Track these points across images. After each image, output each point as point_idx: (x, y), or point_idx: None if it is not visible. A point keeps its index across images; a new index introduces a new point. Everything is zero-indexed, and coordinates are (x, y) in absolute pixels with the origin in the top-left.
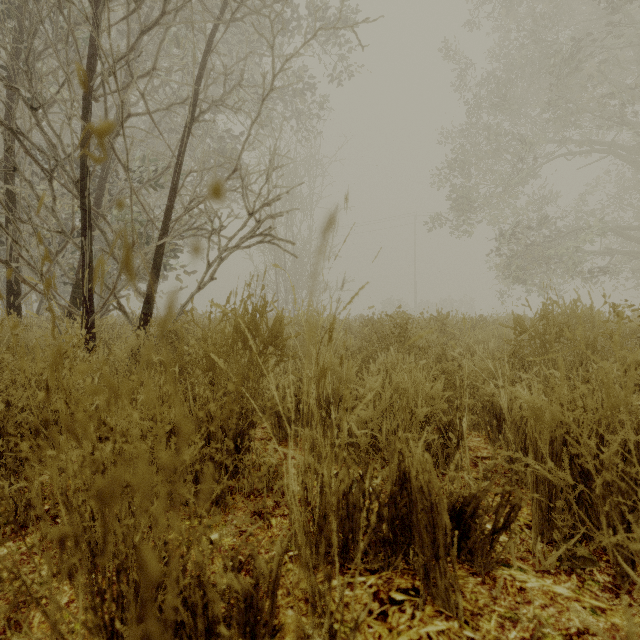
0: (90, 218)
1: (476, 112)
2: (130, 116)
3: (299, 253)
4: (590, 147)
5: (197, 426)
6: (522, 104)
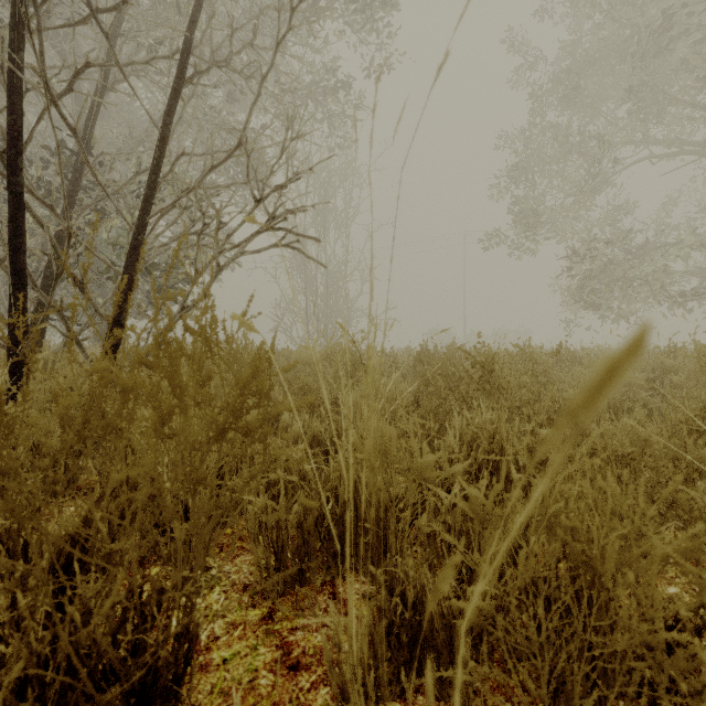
0: (23, 205)
1: (541, 108)
2: (90, 66)
3: (333, 276)
4: (678, 147)
5: None
6: (595, 99)
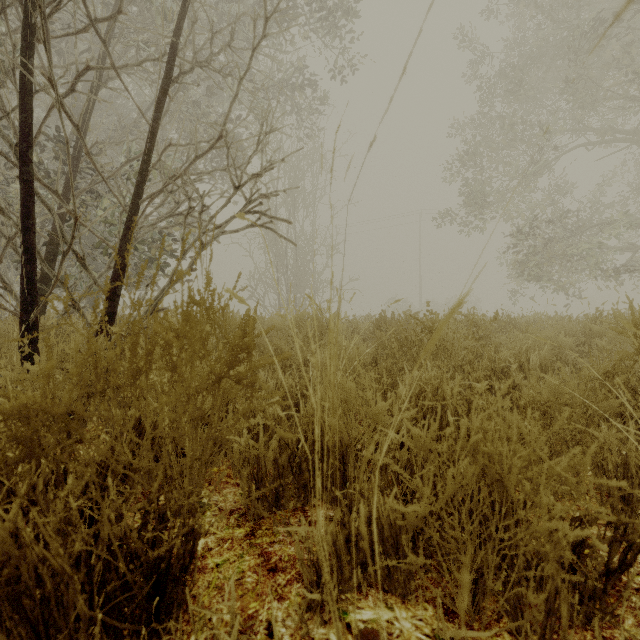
0: (33, 191)
1: (488, 100)
2: (90, 69)
3: (301, 250)
4: (611, 135)
5: (11, 596)
6: (537, 92)
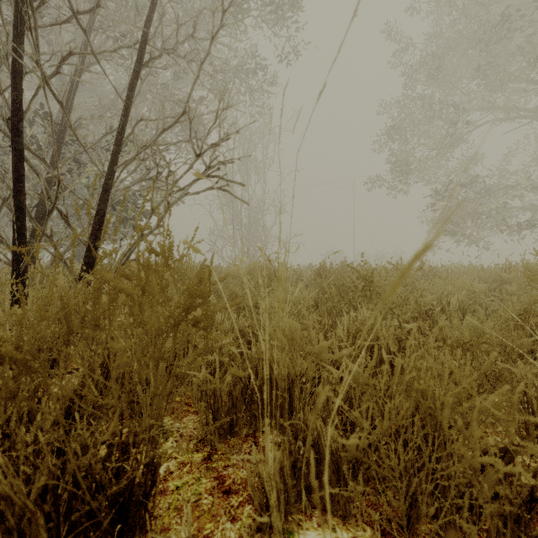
0: (23, 159)
1: (411, 83)
2: (72, 55)
3: (253, 210)
4: (516, 113)
5: None
6: (452, 76)
